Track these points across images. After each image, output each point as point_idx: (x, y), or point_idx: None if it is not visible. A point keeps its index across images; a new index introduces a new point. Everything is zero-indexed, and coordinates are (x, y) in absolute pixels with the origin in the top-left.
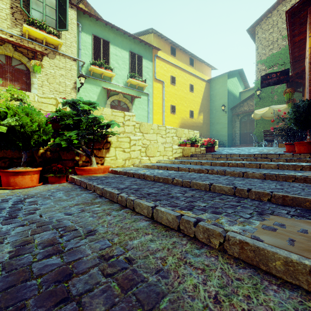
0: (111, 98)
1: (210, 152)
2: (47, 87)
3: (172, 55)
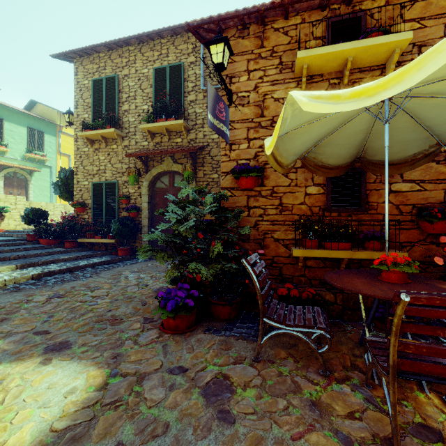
0: (5, 171)
1: None
2: None
3: None
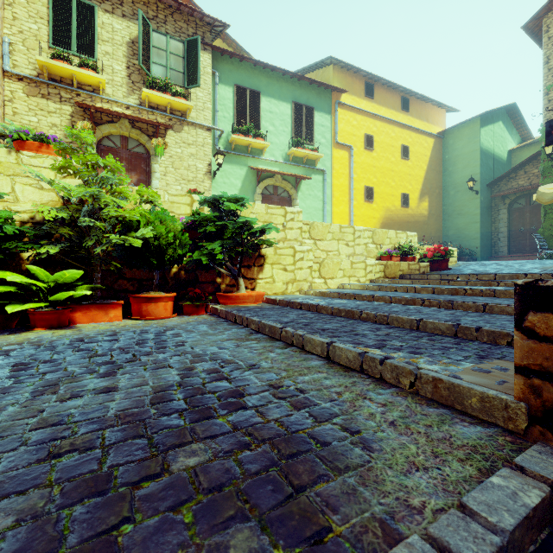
0: (262, 184)
1: (438, 271)
2: (172, 175)
3: (367, 97)
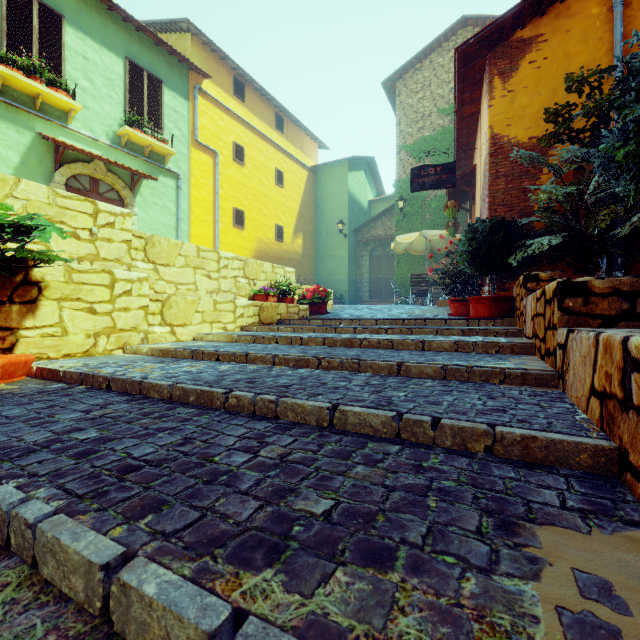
0: (67, 169)
1: (318, 315)
2: None
3: (237, 96)
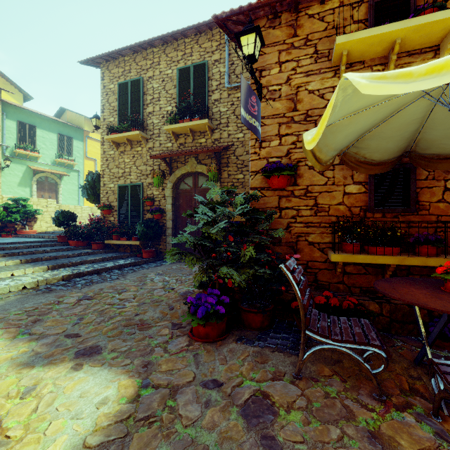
0: (37, 176)
1: None
2: None
3: None
